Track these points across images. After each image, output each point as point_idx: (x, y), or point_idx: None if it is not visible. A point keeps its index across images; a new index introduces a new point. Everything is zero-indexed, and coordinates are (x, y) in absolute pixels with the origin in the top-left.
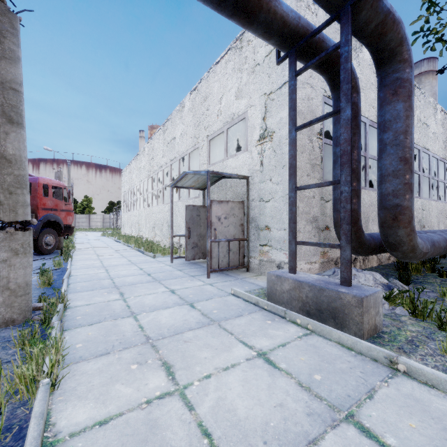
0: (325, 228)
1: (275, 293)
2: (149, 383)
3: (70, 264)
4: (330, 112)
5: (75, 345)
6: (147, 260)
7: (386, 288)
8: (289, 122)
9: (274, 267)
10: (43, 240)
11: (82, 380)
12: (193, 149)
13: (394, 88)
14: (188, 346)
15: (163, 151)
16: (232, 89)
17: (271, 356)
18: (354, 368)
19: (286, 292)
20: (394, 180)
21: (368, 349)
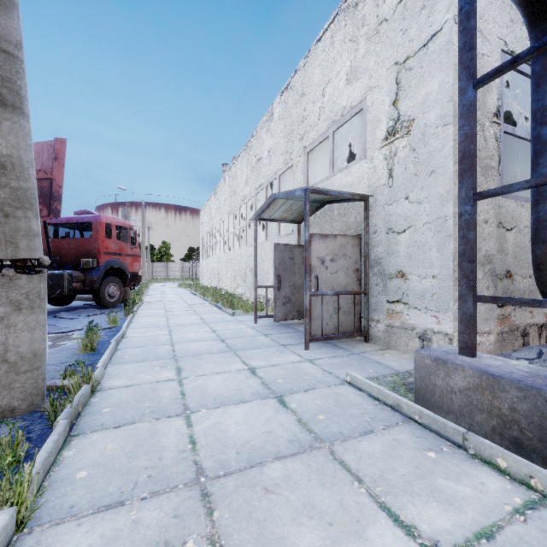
0: (506, 274)
1: (432, 391)
2: None
3: (128, 321)
4: None
5: (76, 473)
6: (223, 319)
7: None
8: (460, 75)
9: (413, 337)
10: (106, 291)
11: None
12: (285, 169)
13: None
14: (271, 504)
15: (246, 179)
16: (342, 71)
17: None
18: None
19: (457, 392)
20: None
21: None
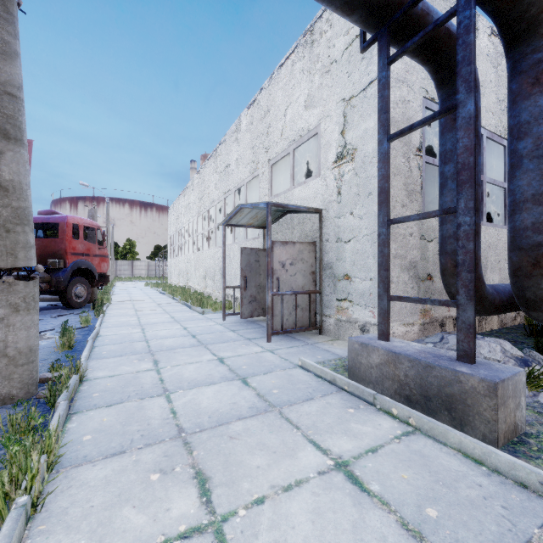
0: (427, 277)
1: (359, 368)
2: (171, 508)
3: (100, 321)
4: (441, 110)
5: (82, 437)
6: (193, 317)
7: (521, 364)
8: (379, 130)
9: (356, 329)
10: (73, 291)
11: (79, 497)
12: (252, 177)
13: (534, 74)
14: (234, 445)
15: (215, 183)
16: (301, 98)
17: (356, 469)
18: (490, 498)
19: (374, 367)
20: (534, 208)
21: (510, 466)
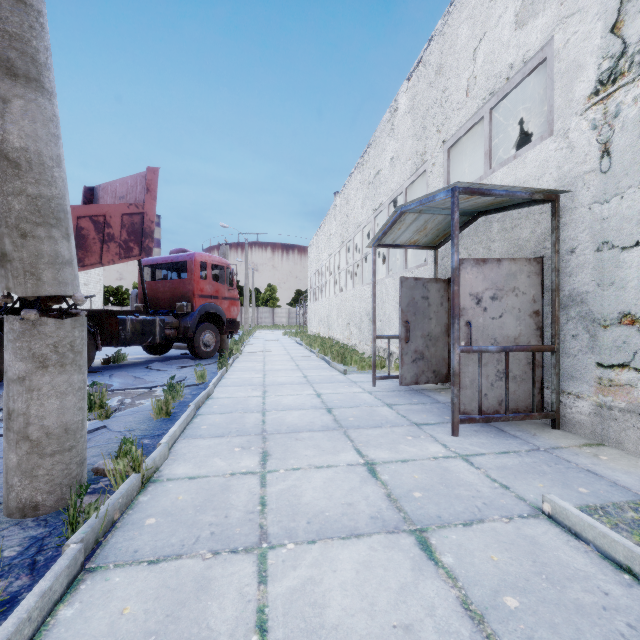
0: None
1: None
2: None
3: (217, 377)
4: None
5: None
6: (331, 378)
7: None
8: None
9: None
10: (201, 339)
11: None
12: (414, 177)
13: None
14: None
15: (361, 200)
16: (507, 12)
17: None
18: None
19: None
20: None
21: None
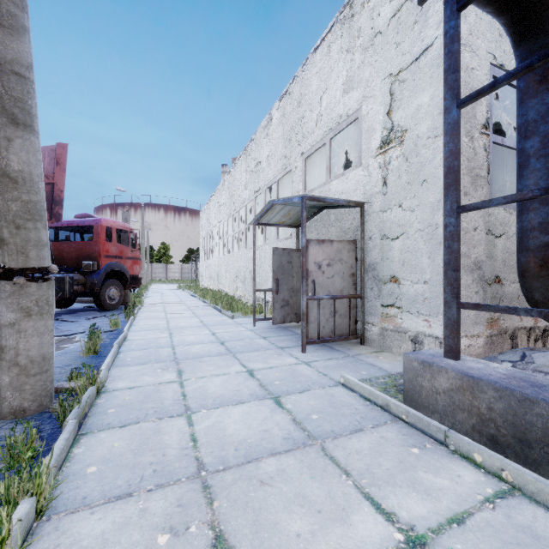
0: (495, 279)
1: (419, 392)
2: None
3: (129, 324)
4: (543, 53)
5: (87, 468)
6: (222, 322)
7: None
8: (445, 95)
9: (405, 340)
10: (106, 294)
11: None
12: (283, 173)
13: None
14: (266, 495)
15: (245, 182)
16: (338, 80)
17: None
18: None
19: (441, 392)
20: None
21: None
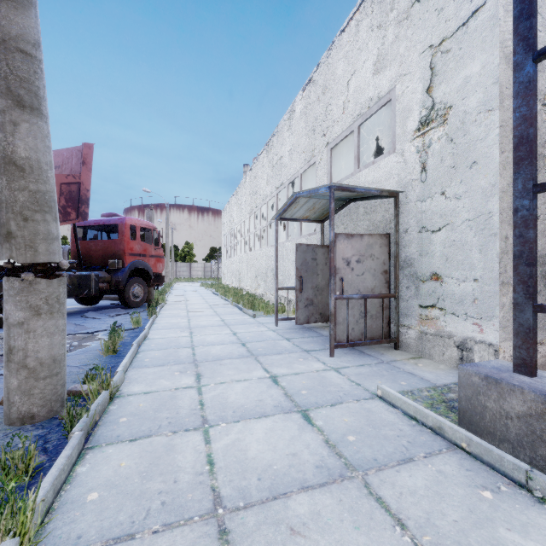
0: None
1: (481, 413)
2: None
3: (150, 322)
4: None
5: (87, 494)
6: (244, 321)
7: None
8: (515, 48)
9: (450, 346)
10: (131, 291)
11: None
12: (307, 166)
13: None
14: None
15: (267, 178)
16: (368, 61)
17: None
18: None
19: (514, 417)
20: None
21: None
